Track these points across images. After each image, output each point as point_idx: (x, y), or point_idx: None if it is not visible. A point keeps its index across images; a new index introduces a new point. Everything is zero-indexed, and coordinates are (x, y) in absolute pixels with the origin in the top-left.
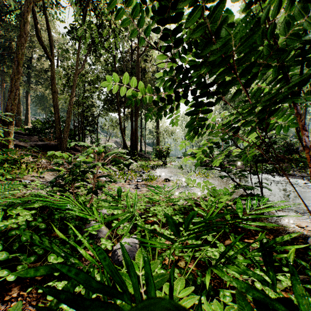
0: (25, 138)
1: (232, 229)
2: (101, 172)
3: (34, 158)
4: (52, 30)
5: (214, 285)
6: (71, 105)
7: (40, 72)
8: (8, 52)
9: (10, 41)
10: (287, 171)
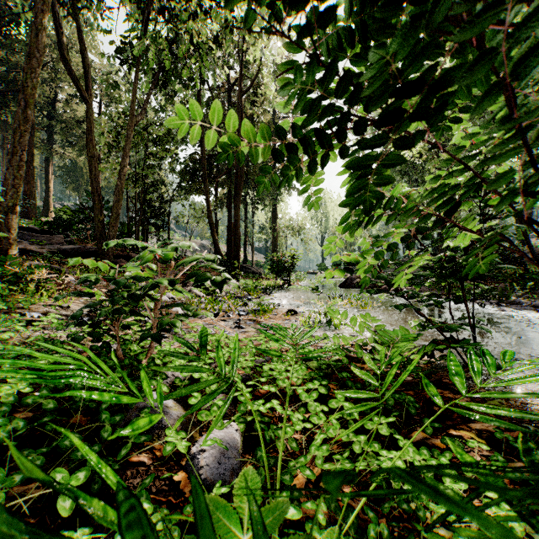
0: (41, 239)
1: (422, 408)
2: (174, 298)
3: (55, 273)
4: (90, 51)
5: (401, 535)
6: (121, 180)
7: (69, 124)
8: (14, 89)
9: (17, 69)
10: (505, 296)
